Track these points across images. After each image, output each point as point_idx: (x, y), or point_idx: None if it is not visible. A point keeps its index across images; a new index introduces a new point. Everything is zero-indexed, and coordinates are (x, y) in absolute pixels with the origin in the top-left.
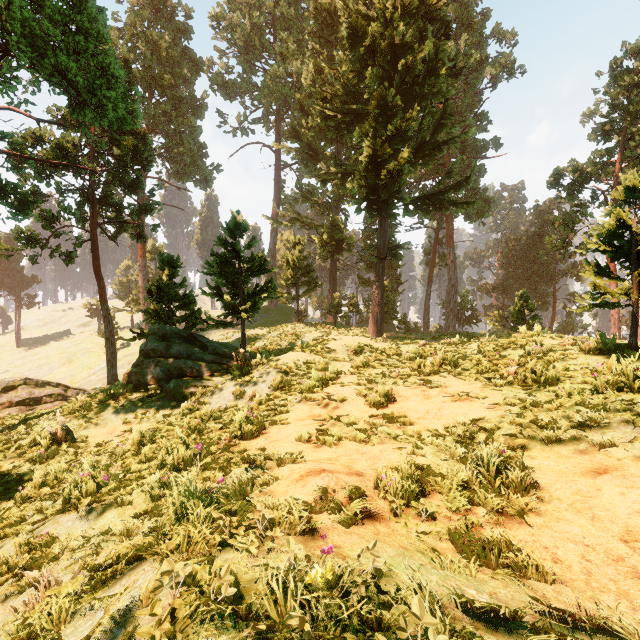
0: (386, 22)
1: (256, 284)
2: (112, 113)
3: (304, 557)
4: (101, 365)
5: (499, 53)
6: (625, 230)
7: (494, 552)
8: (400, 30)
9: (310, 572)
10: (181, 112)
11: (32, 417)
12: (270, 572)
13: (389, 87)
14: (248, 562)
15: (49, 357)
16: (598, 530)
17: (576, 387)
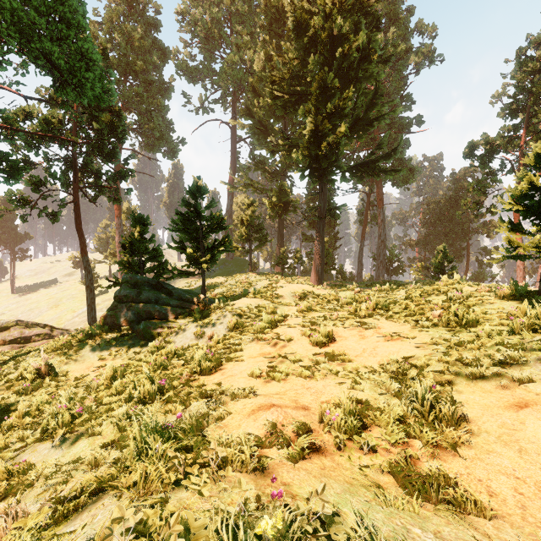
0: (326, 16)
1: (215, 239)
2: (90, 91)
3: (254, 499)
4: (83, 309)
5: (421, 44)
6: (535, 191)
7: (434, 487)
8: (338, 23)
9: (260, 523)
10: (151, 93)
11: (21, 354)
12: (221, 516)
13: (328, 72)
14: (200, 502)
15: (39, 302)
16: (526, 462)
17: (495, 329)
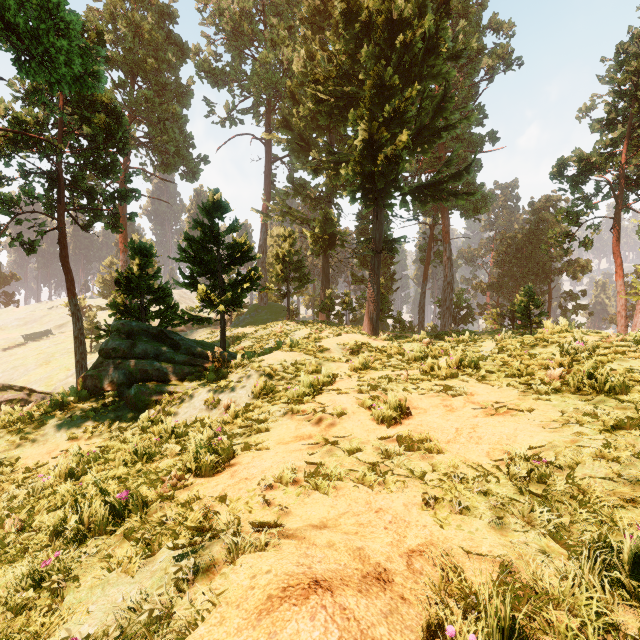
0: None
1: (237, 273)
2: (64, 68)
3: None
4: None
5: (496, 45)
6: None
7: None
8: (398, 4)
9: None
10: (165, 99)
11: None
12: None
13: (386, 68)
14: None
15: (26, 358)
16: None
17: None
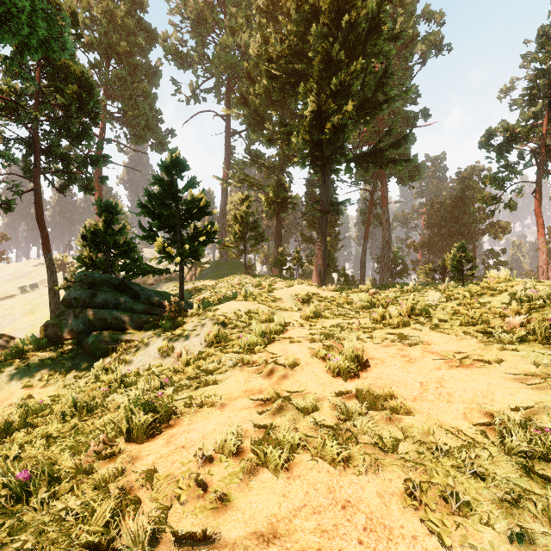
0: None
1: (195, 227)
2: (27, 28)
3: None
4: None
5: (428, 33)
6: None
7: None
8: None
9: None
10: (136, 79)
11: None
12: None
13: (332, 47)
14: None
15: (13, 308)
16: None
17: None
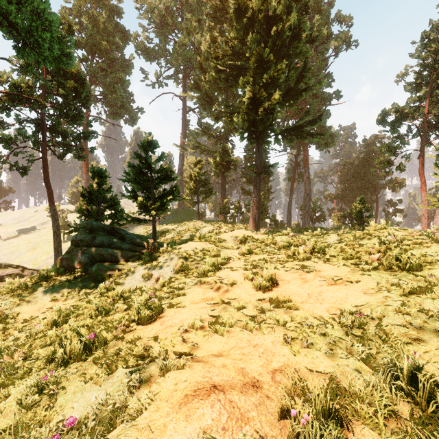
0: (262, 0)
1: (164, 189)
2: (48, 52)
3: None
4: None
5: (340, 32)
6: None
7: None
8: (273, 5)
9: None
10: (114, 69)
11: None
12: None
13: (264, 49)
14: None
15: (19, 245)
16: None
17: None
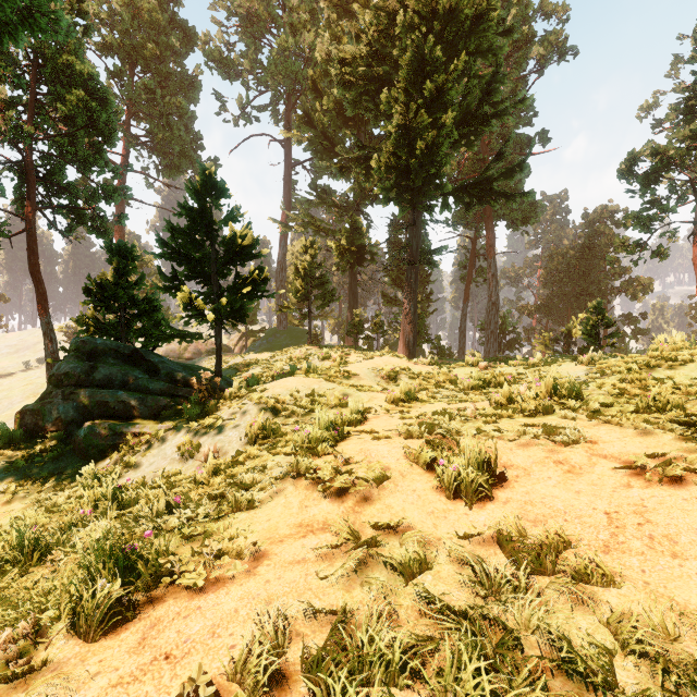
0: None
1: (237, 274)
2: None
3: None
4: None
5: (547, 32)
6: None
7: None
8: None
9: None
10: (169, 91)
11: None
12: None
13: (425, 42)
14: None
15: (11, 389)
16: None
17: None
